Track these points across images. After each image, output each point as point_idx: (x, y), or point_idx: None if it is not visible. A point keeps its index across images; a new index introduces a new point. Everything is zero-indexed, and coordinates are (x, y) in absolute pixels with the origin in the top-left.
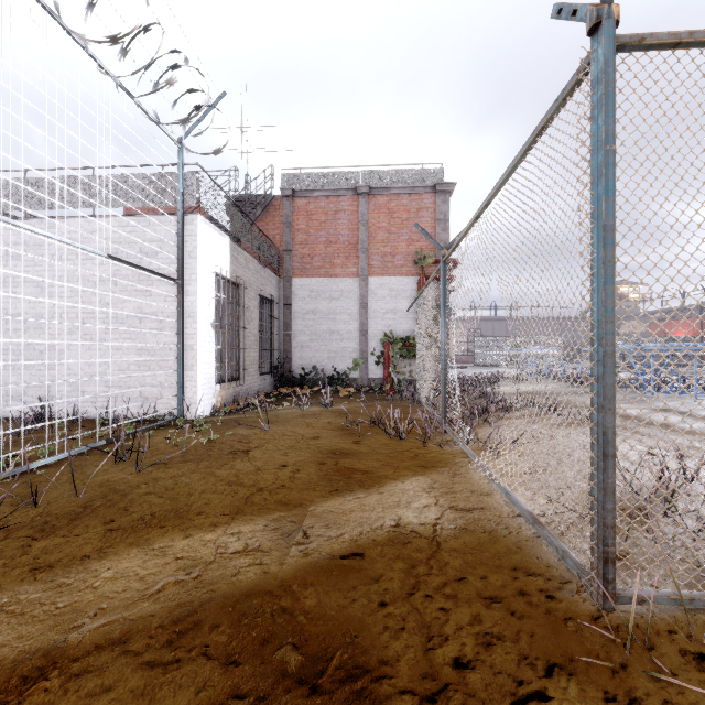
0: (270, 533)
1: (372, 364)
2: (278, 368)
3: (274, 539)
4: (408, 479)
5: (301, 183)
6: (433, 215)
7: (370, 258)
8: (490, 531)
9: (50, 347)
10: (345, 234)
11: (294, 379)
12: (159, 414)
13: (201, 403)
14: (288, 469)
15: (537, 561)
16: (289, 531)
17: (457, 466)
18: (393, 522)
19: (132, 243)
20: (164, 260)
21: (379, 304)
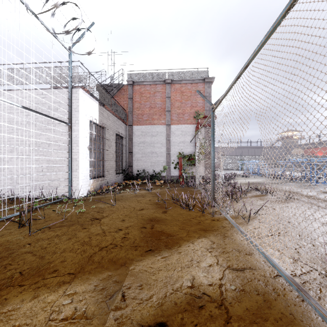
0: (97, 295)
1: (173, 168)
2: (125, 170)
3: (99, 302)
4: (196, 241)
5: (137, 78)
6: (203, 94)
7: (172, 115)
8: (263, 294)
9: (0, 159)
10: (159, 103)
11: (133, 176)
12: (58, 195)
13: (81, 189)
14: (121, 232)
15: None
16: (111, 293)
17: (225, 230)
18: (189, 283)
19: (44, 104)
20: (61, 113)
21: (176, 138)
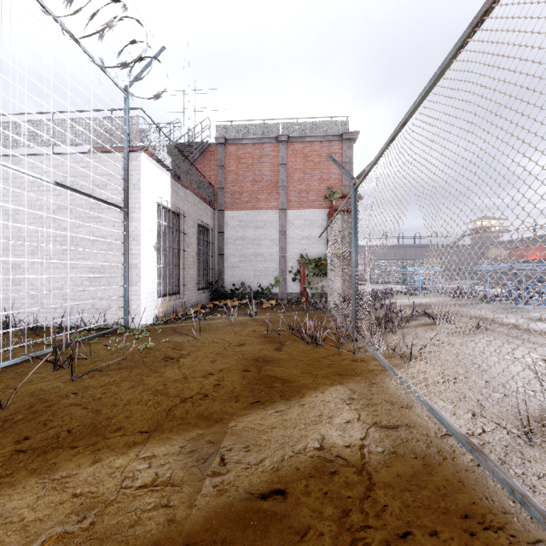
0: (184, 459)
1: (290, 281)
2: (213, 284)
3: (188, 466)
4: (327, 389)
5: (232, 133)
6: (340, 158)
7: (289, 194)
8: (423, 457)
9: (15, 266)
10: (268, 174)
11: (226, 293)
12: (108, 323)
13: (144, 314)
14: (213, 378)
15: (487, 503)
16: (205, 455)
17: (372, 374)
18: (317, 444)
19: (85, 177)
20: (112, 191)
21: (296, 232)
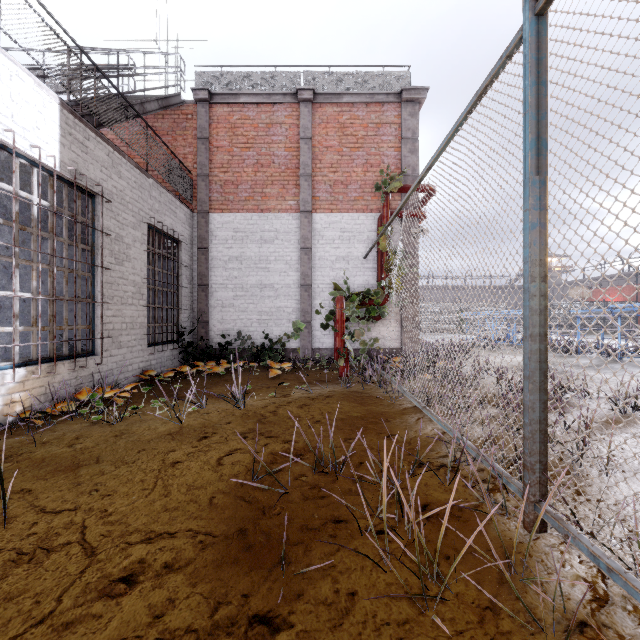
0: None
1: (318, 328)
2: (184, 335)
3: None
4: None
5: (222, 85)
6: (398, 132)
7: (315, 187)
8: None
9: None
10: (281, 154)
11: (212, 350)
12: None
13: None
14: None
15: None
16: None
17: None
18: None
19: None
20: None
21: (327, 249)
